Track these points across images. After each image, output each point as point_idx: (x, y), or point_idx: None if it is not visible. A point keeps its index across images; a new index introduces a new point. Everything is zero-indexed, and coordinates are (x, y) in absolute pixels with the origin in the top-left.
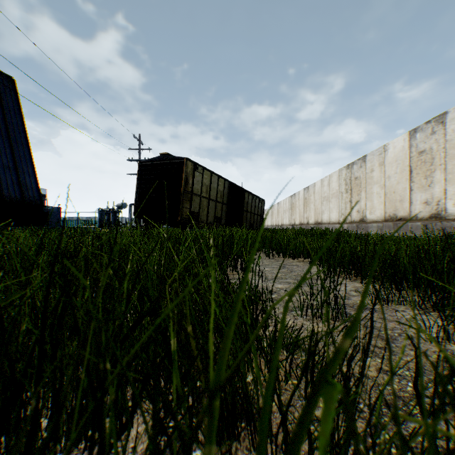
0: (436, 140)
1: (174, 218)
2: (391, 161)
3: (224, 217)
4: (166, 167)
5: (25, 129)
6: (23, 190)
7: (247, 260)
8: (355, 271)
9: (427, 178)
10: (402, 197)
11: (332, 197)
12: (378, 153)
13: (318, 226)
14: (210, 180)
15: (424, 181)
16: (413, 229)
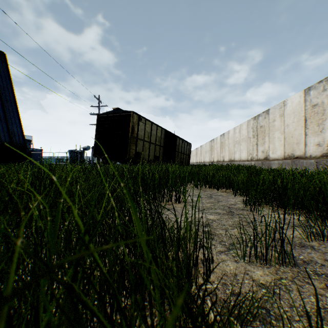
0: (326, 95)
1: (123, 157)
2: (289, 112)
3: (161, 156)
4: (117, 118)
5: (13, 91)
6: (12, 136)
7: (185, 200)
8: (276, 202)
9: (319, 125)
10: (298, 140)
11: (242, 141)
12: (279, 107)
13: (231, 163)
14: (150, 128)
15: (317, 128)
16: (307, 165)
